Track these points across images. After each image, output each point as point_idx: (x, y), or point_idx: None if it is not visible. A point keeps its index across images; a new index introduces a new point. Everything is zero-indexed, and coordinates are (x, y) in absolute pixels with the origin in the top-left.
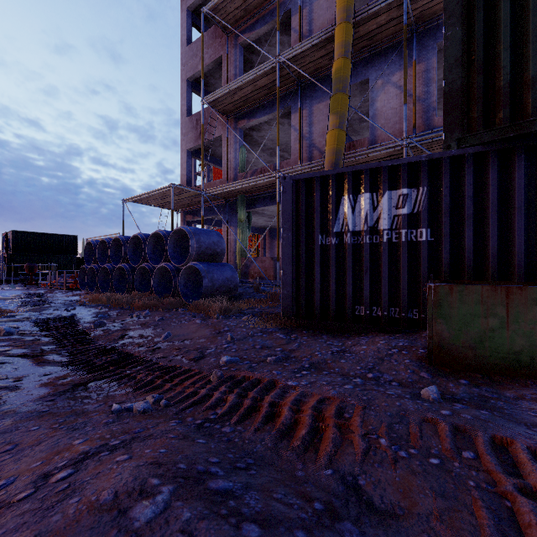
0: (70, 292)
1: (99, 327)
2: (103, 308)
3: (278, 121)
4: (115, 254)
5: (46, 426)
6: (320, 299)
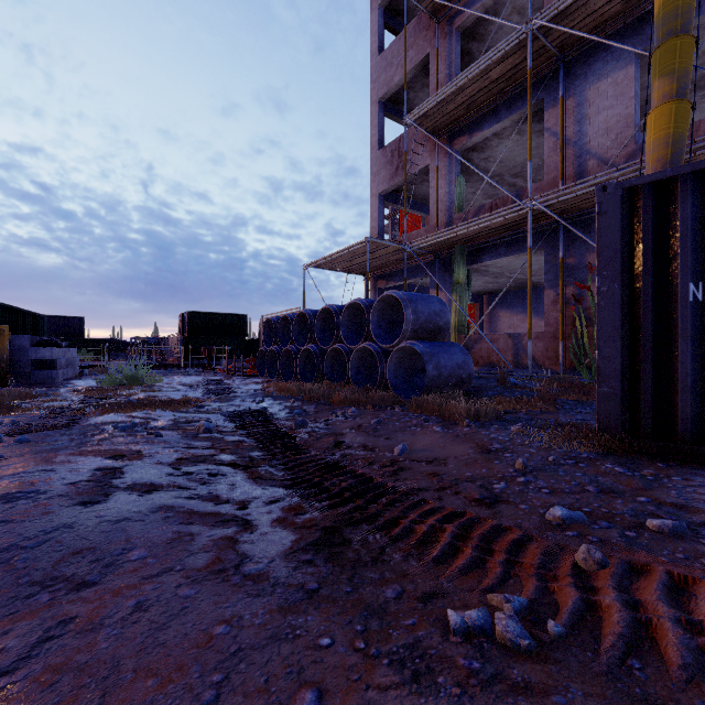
0: (248, 379)
1: (301, 428)
2: (295, 401)
3: (529, 121)
4: (299, 333)
5: (343, 641)
6: (692, 406)
